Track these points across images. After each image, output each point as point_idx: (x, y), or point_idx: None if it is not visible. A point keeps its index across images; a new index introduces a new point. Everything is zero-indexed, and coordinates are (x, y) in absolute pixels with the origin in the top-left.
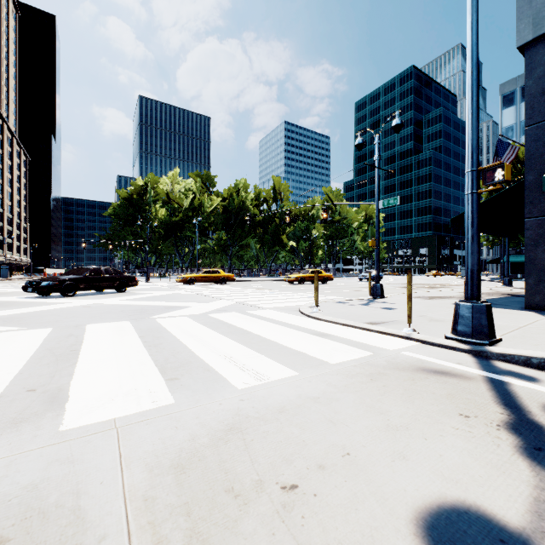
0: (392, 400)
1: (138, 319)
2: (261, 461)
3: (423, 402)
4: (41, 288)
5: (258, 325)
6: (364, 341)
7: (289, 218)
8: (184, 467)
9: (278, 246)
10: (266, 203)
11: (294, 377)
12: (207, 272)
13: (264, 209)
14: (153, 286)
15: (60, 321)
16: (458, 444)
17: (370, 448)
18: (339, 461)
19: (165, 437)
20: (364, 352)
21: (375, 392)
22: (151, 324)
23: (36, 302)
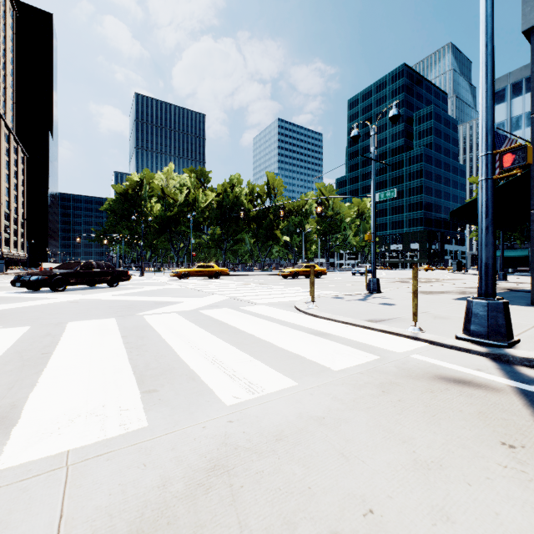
0: (413, 421)
1: (124, 316)
2: (253, 526)
3: (452, 424)
4: (30, 282)
5: (251, 323)
6: (367, 341)
7: (283, 212)
8: None
9: (272, 241)
10: (260, 198)
11: (292, 388)
12: (201, 266)
13: (258, 205)
14: (147, 281)
15: (42, 318)
16: (515, 494)
17: (398, 500)
18: (360, 526)
19: (128, 481)
20: (369, 356)
21: (391, 409)
22: (137, 322)
23: (23, 297)
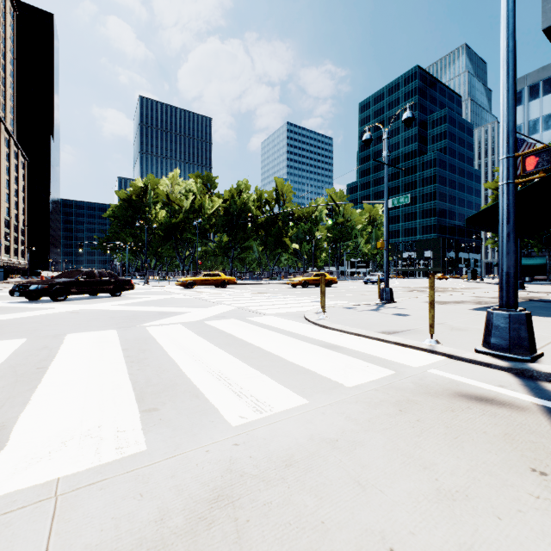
0: (434, 445)
1: (126, 328)
2: None
3: (476, 447)
4: (29, 292)
5: (259, 335)
6: (381, 355)
7: (292, 219)
8: None
9: (281, 249)
10: (269, 204)
11: (303, 407)
12: (207, 275)
13: (266, 211)
14: (151, 290)
15: (40, 330)
16: (550, 530)
17: (422, 537)
18: None
19: (122, 514)
20: (384, 371)
21: (409, 430)
22: (139, 334)
23: (21, 308)
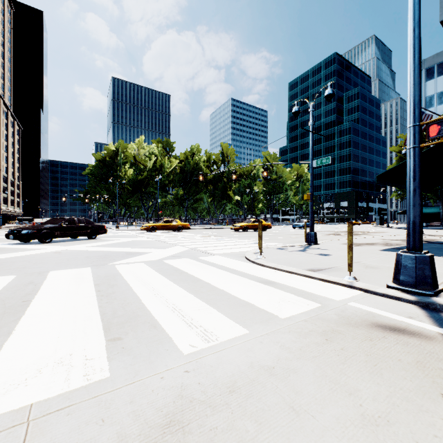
0: (356, 372)
1: (99, 266)
2: None
3: (393, 374)
4: (21, 235)
5: (208, 272)
6: (309, 289)
7: (235, 176)
8: None
9: (226, 200)
10: (216, 164)
11: (244, 336)
12: (166, 221)
13: (214, 170)
14: (121, 233)
15: (28, 267)
16: None
17: None
18: None
19: (85, 440)
20: (311, 304)
21: (335, 358)
22: (109, 271)
23: (15, 248)
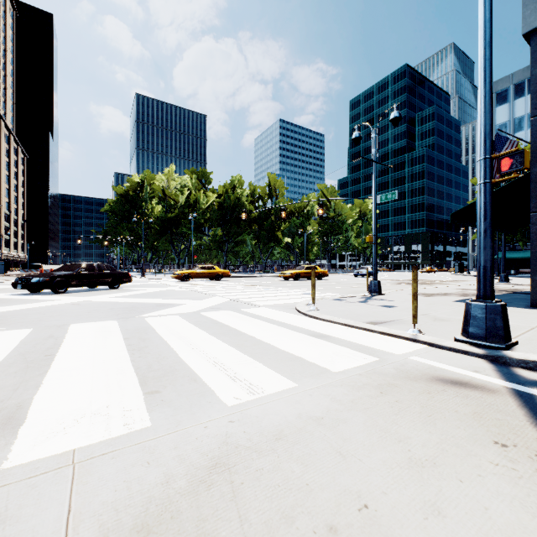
0: (409, 422)
1: (126, 318)
2: (253, 520)
3: (447, 424)
4: (31, 284)
5: (252, 325)
6: (366, 343)
7: (284, 214)
8: (150, 531)
9: (274, 242)
10: (262, 199)
11: (292, 390)
12: (202, 268)
13: (259, 206)
14: (148, 282)
15: (44, 320)
16: (504, 490)
17: (392, 496)
18: (355, 520)
19: (132, 478)
20: (368, 358)
21: (388, 409)
22: (139, 324)
23: (24, 299)
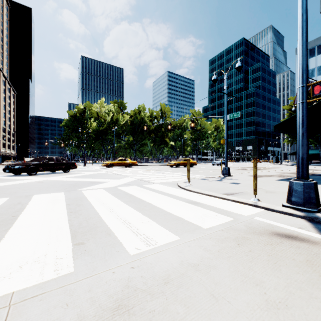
0: (261, 268)
1: (70, 191)
2: None
3: (289, 270)
4: (14, 170)
5: (150, 195)
6: (224, 208)
7: (170, 126)
8: None
9: (164, 144)
10: (156, 119)
11: (176, 242)
12: (120, 160)
13: (155, 123)
14: (87, 168)
15: (18, 192)
16: None
17: None
18: None
19: (52, 320)
20: (226, 218)
21: (245, 258)
22: (77, 195)
23: (9, 179)
